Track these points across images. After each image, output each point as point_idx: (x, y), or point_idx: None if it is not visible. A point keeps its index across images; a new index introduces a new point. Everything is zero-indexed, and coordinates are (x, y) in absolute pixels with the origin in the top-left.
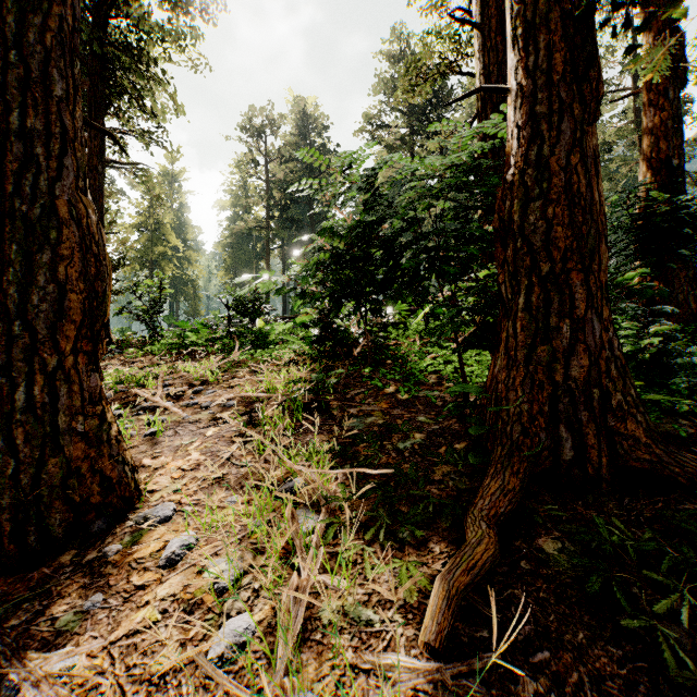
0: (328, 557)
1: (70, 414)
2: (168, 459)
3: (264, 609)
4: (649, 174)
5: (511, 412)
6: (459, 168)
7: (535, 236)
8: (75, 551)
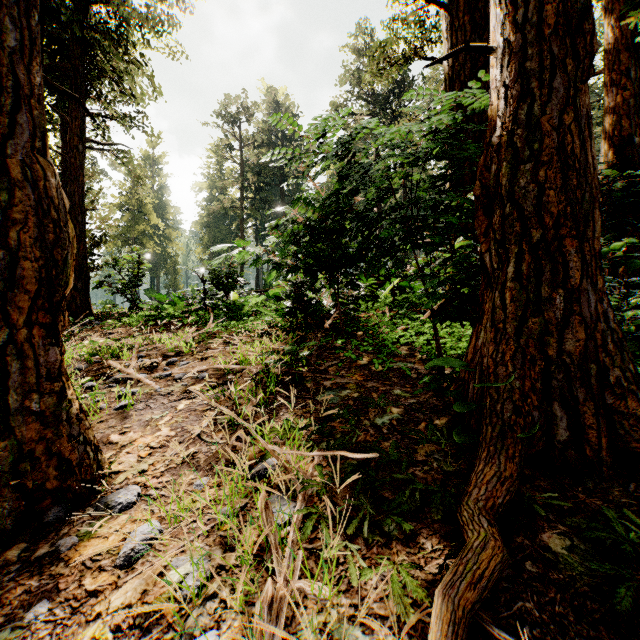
0: (306, 554)
1: (23, 392)
2: (136, 434)
3: (233, 625)
4: (611, 152)
5: (501, 389)
6: (437, 134)
7: (526, 201)
8: (26, 545)
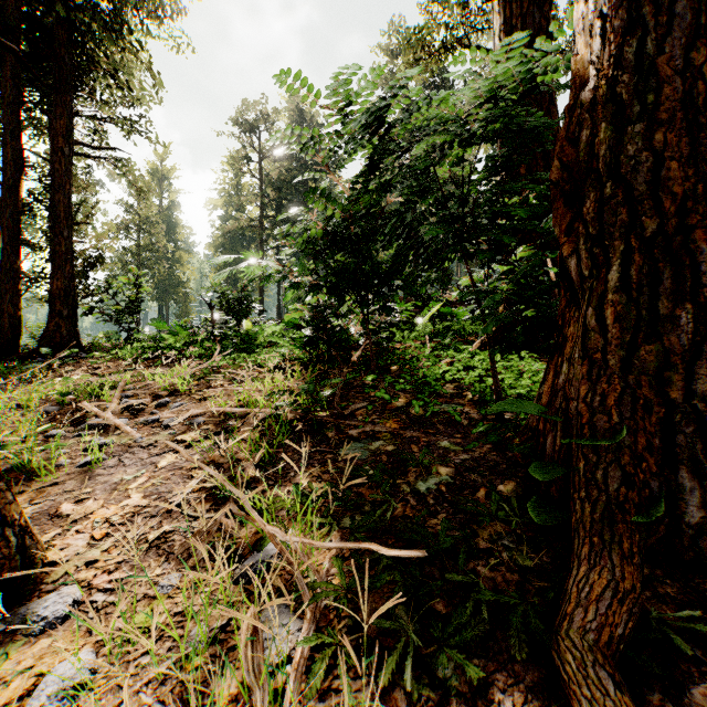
0: None
1: None
2: (96, 504)
3: None
4: None
5: (602, 447)
6: (500, 101)
7: (636, 176)
8: None
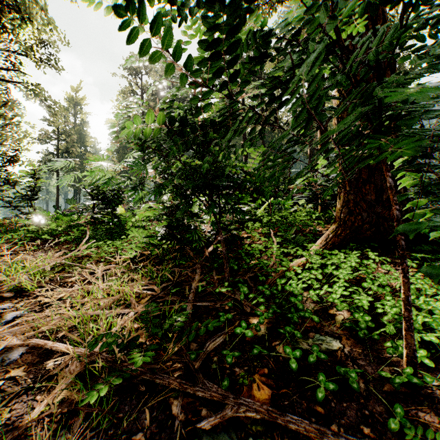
0: None
1: None
2: None
3: None
4: None
5: None
6: None
7: None
8: None
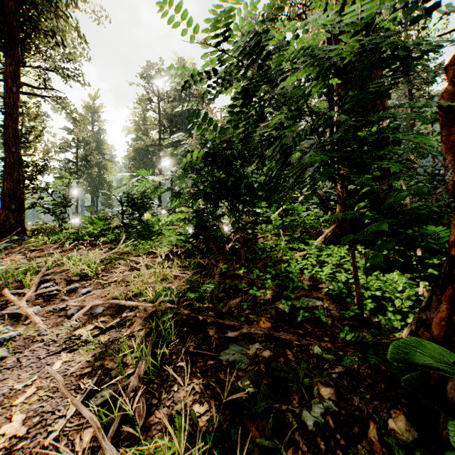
0: None
1: None
2: None
3: None
4: None
5: None
6: (380, 29)
7: None
8: None
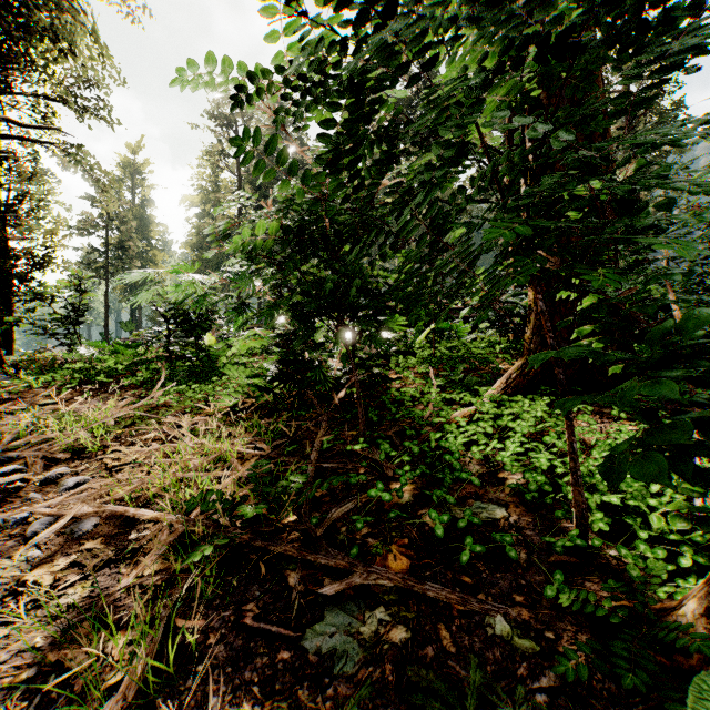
0: None
1: None
2: None
3: None
4: None
5: None
6: None
7: None
8: None
